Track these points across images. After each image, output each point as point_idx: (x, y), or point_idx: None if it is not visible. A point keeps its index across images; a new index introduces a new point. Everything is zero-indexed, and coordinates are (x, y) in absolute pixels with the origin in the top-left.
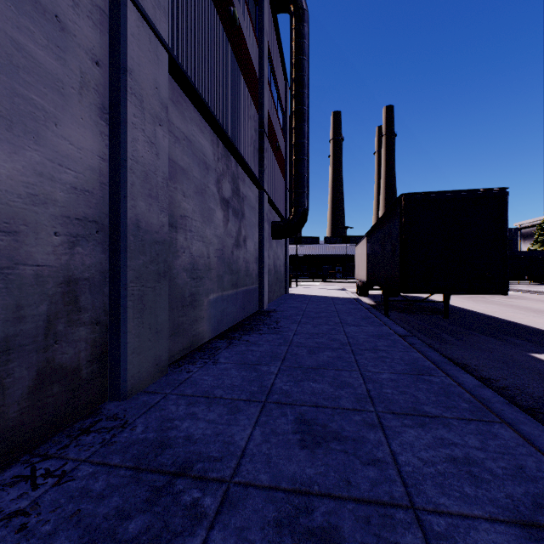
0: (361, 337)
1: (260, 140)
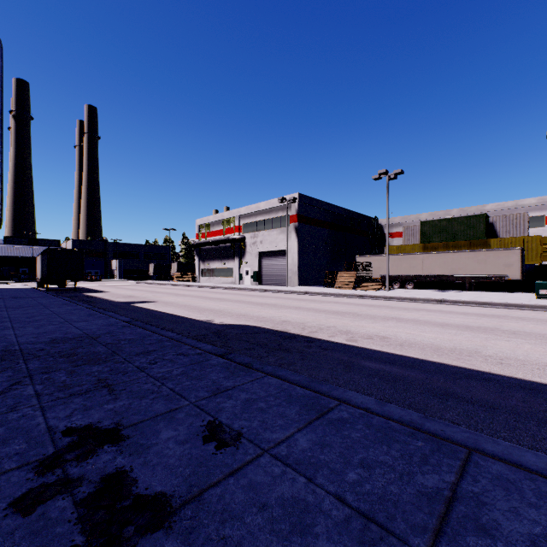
0: (29, 293)
1: None
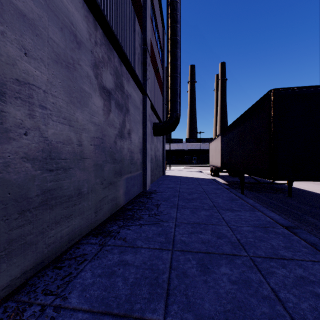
0: (246, 229)
1: (144, 55)
